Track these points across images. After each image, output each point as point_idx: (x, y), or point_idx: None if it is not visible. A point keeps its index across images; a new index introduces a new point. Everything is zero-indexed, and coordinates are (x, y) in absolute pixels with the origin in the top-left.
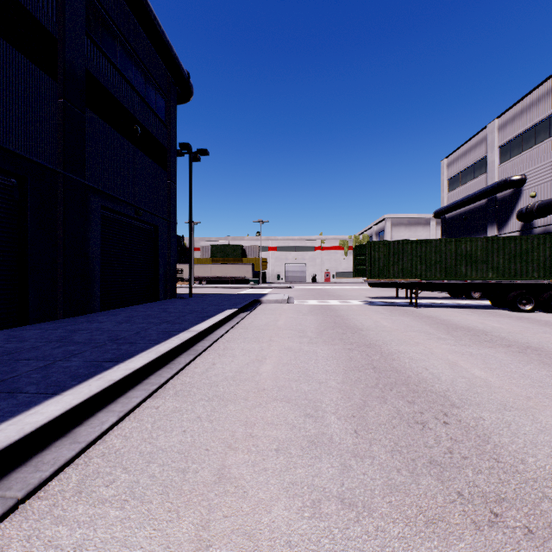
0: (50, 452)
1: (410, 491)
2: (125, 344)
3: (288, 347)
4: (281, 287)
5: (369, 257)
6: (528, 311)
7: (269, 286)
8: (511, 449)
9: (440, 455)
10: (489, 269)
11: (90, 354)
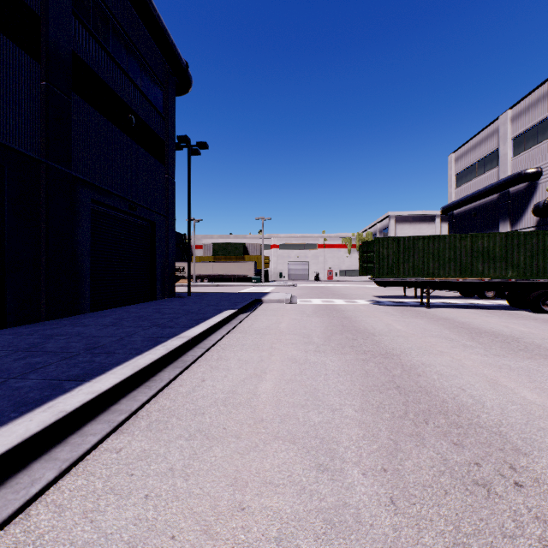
0: None
1: None
2: (101, 354)
3: (292, 356)
4: (284, 285)
5: (377, 254)
6: None
7: (271, 285)
8: None
9: None
10: (508, 267)
11: (55, 369)
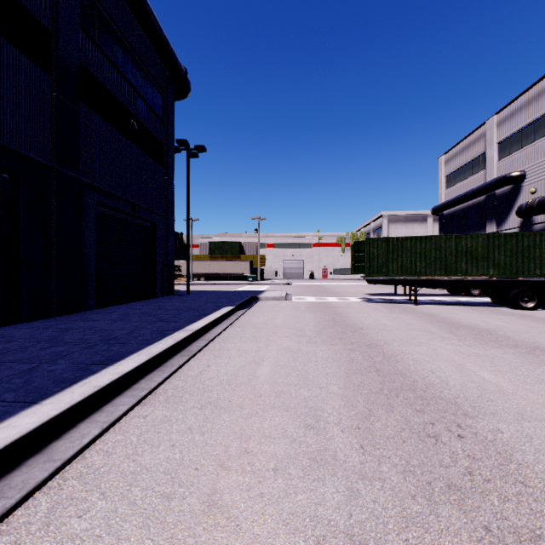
0: (20, 473)
1: (430, 525)
2: (116, 345)
3: (286, 347)
4: (279, 284)
5: (368, 254)
6: (530, 309)
7: (267, 283)
8: (537, 470)
9: (458, 477)
10: (490, 266)
11: (79, 356)
